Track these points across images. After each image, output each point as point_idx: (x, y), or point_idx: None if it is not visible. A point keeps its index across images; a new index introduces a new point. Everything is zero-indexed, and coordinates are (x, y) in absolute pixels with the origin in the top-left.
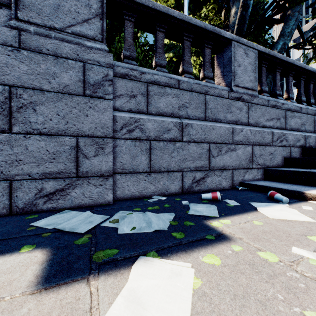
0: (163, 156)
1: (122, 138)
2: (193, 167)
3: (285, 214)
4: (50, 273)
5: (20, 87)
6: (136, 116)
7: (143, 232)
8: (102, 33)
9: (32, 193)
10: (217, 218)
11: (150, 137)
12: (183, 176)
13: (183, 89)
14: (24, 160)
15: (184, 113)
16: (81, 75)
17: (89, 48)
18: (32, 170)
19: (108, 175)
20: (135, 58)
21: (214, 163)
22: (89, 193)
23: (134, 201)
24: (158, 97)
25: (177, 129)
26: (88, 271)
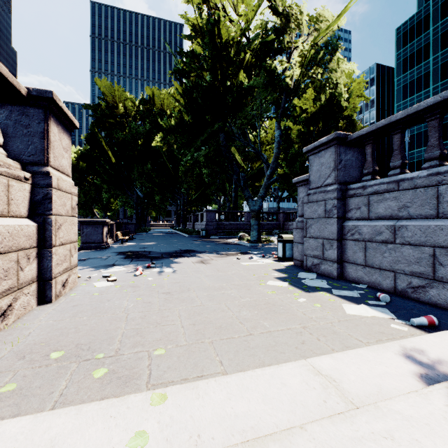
0: (375, 255)
1: (347, 239)
2: (408, 271)
3: (358, 310)
4: (279, 277)
5: (308, 219)
6: (356, 224)
7: (304, 283)
8: (335, 178)
9: (311, 263)
10: (331, 294)
11: (365, 238)
12: (395, 277)
13: (403, 189)
14: (309, 248)
15: (405, 213)
16: (324, 207)
17: (328, 191)
18: (311, 253)
19: (334, 261)
20: (371, 172)
21: (443, 273)
22: (327, 269)
23: (345, 282)
24: (377, 204)
25: (388, 232)
26: (280, 279)
